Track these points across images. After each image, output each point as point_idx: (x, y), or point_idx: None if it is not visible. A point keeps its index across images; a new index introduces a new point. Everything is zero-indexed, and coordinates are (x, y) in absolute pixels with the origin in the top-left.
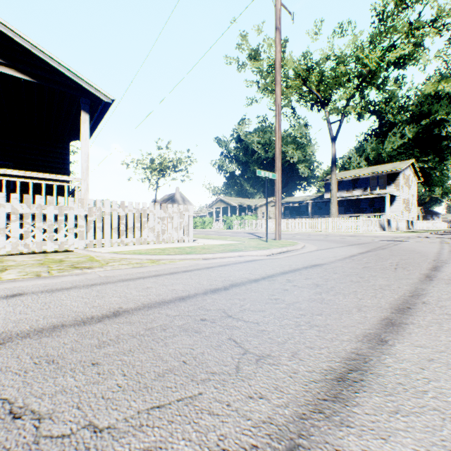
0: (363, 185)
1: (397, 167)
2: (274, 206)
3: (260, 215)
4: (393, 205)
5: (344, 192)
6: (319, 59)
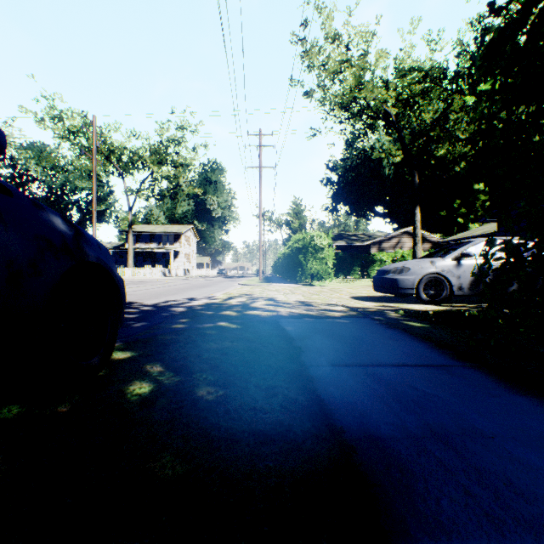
0: (159, 240)
1: (181, 230)
2: None
3: None
4: (179, 258)
5: (144, 244)
6: (120, 145)
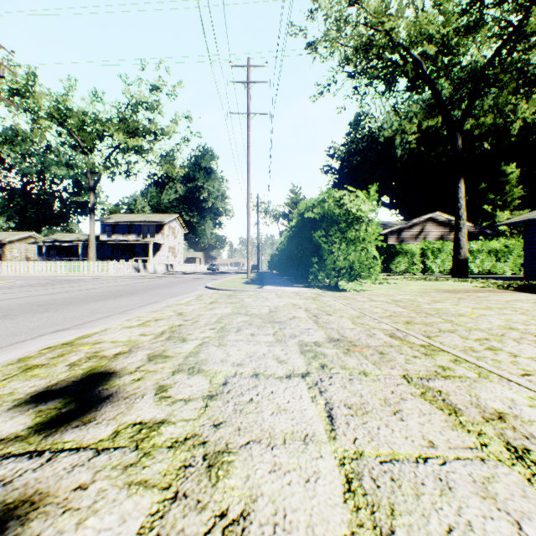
0: (138, 231)
1: (164, 219)
2: (34, 243)
3: (11, 254)
4: (161, 251)
5: (121, 235)
6: (78, 109)
